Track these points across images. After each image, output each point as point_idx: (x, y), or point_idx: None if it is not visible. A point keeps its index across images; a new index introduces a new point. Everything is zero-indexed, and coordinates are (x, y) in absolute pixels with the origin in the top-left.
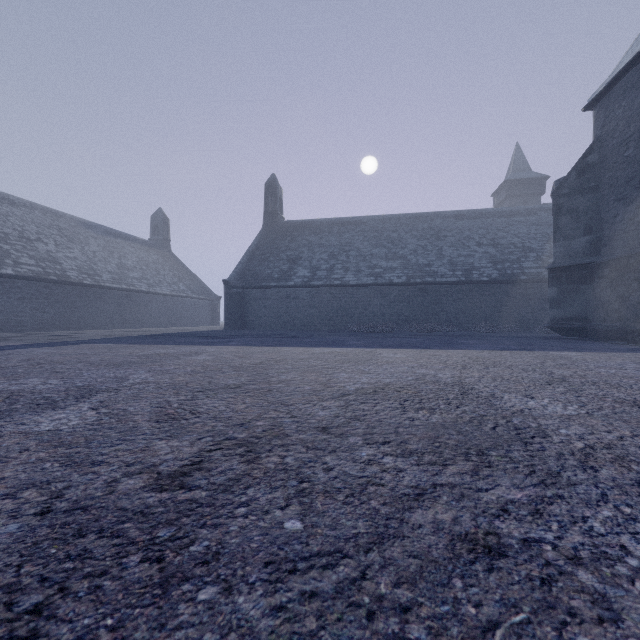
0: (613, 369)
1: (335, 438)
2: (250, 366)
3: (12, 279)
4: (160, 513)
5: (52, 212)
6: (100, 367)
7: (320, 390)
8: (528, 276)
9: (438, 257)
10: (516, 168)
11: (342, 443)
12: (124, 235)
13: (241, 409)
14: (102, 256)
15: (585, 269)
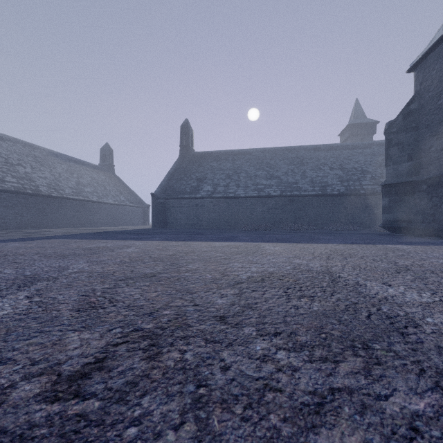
0: (441, 259)
1: (231, 329)
2: (166, 257)
3: None
4: (41, 437)
5: (29, 145)
6: (50, 258)
7: (219, 278)
8: (366, 191)
9: (302, 177)
10: (356, 116)
11: (238, 334)
12: (81, 162)
13: (152, 297)
14: (65, 176)
15: (408, 185)
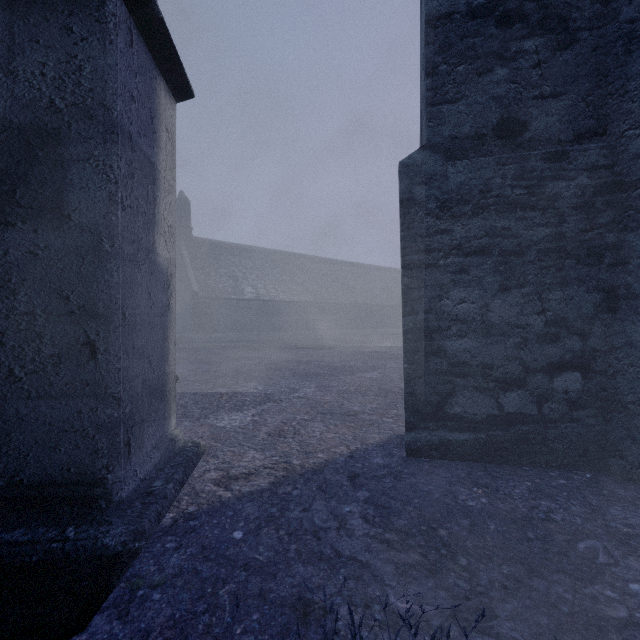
0: None
1: None
2: None
3: (392, 307)
4: None
5: (389, 269)
6: None
7: None
8: None
9: None
10: None
11: None
12: None
13: None
14: None
15: None
